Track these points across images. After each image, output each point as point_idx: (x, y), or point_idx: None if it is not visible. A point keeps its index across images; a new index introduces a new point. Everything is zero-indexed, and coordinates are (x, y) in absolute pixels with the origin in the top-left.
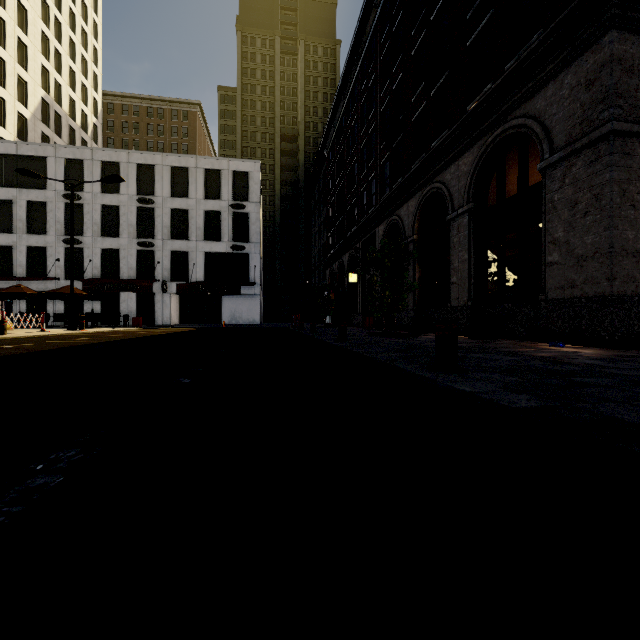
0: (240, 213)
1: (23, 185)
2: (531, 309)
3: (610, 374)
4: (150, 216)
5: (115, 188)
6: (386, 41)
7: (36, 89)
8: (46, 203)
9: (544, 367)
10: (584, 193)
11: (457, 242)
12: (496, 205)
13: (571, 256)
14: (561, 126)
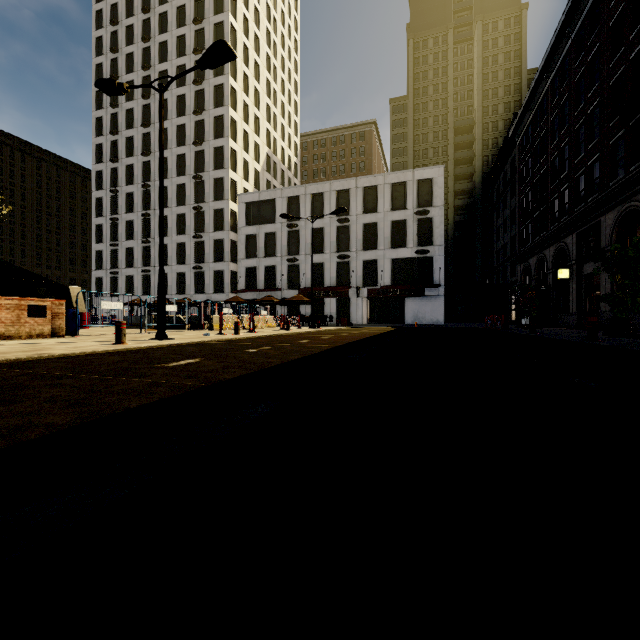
0: (424, 219)
1: (262, 222)
2: None
3: None
4: (346, 233)
5: (320, 214)
6: (618, 4)
7: (263, 148)
8: (276, 233)
9: None
10: None
11: None
12: None
13: None
14: None
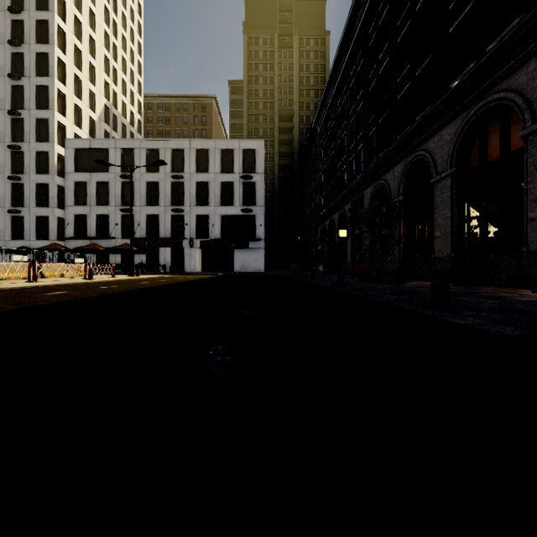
0: (248, 183)
1: (94, 170)
2: (513, 259)
3: None
4: (181, 188)
5: (156, 168)
6: (373, 31)
7: (101, 98)
8: (109, 182)
9: (526, 309)
10: None
11: (440, 202)
12: (478, 169)
13: None
14: None
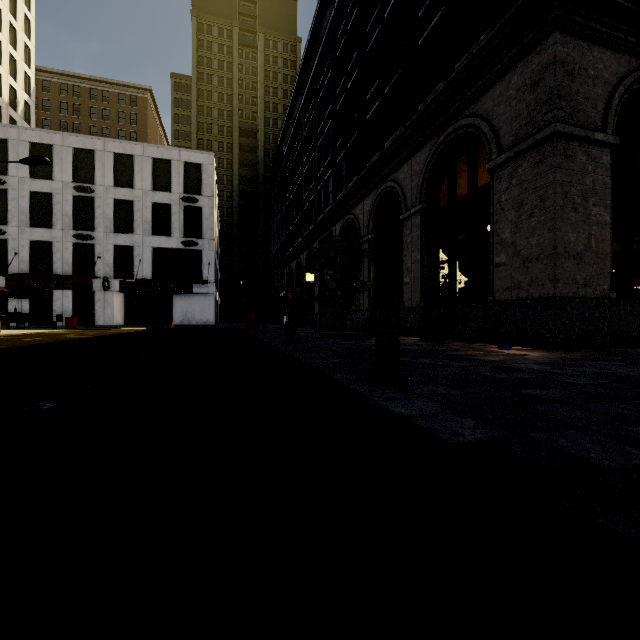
0: (192, 207)
1: None
2: (480, 310)
3: (560, 383)
4: (89, 206)
5: (47, 173)
6: (342, 36)
7: None
8: None
9: (492, 375)
10: (529, 194)
11: (410, 242)
12: (447, 205)
13: (517, 257)
14: (508, 126)
